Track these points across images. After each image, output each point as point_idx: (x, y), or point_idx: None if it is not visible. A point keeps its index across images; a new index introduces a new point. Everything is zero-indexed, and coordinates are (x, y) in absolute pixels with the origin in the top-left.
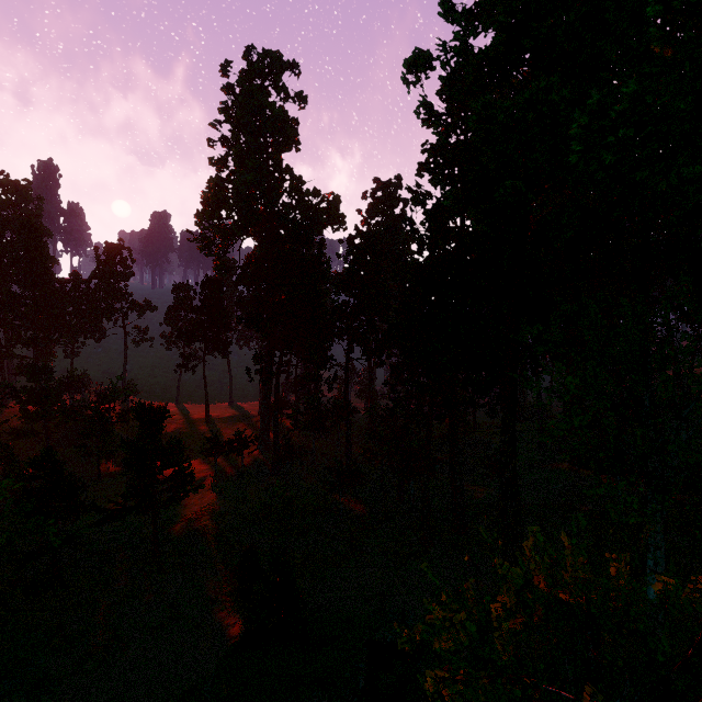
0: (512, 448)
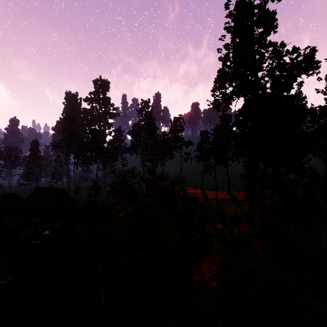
0: None
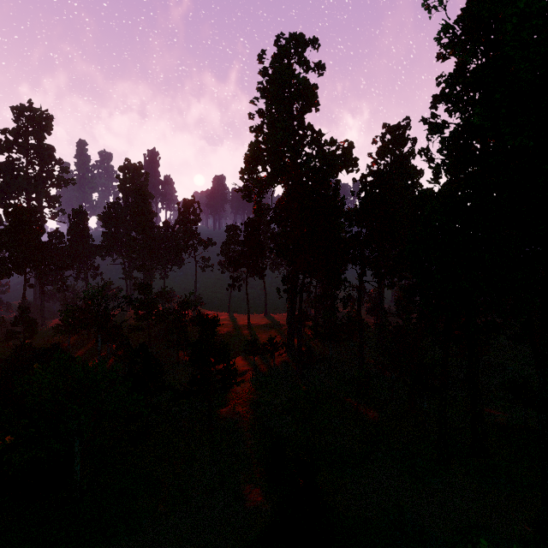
0: None
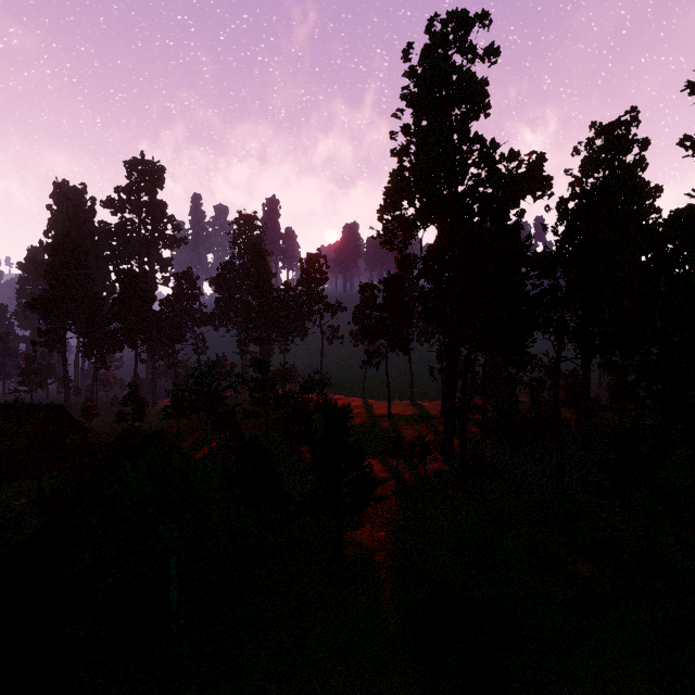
0: None
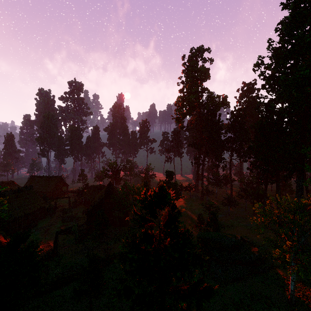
0: (301, 192)
